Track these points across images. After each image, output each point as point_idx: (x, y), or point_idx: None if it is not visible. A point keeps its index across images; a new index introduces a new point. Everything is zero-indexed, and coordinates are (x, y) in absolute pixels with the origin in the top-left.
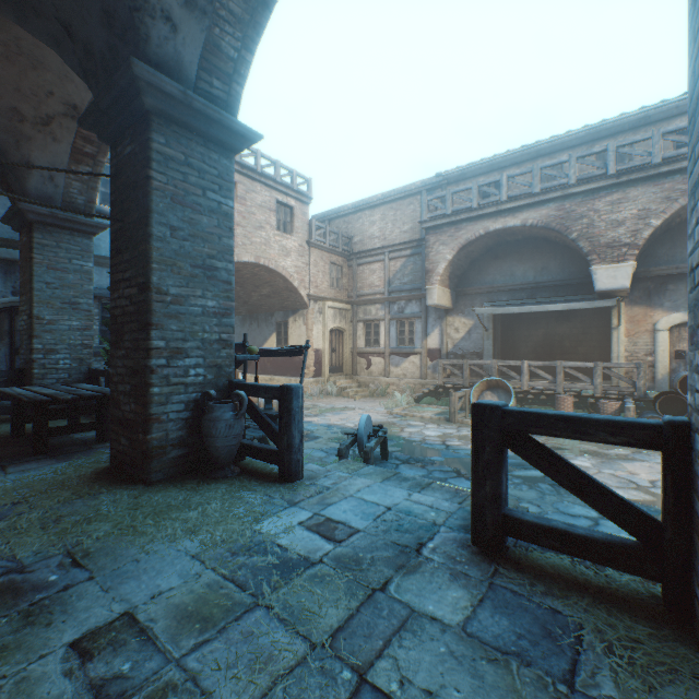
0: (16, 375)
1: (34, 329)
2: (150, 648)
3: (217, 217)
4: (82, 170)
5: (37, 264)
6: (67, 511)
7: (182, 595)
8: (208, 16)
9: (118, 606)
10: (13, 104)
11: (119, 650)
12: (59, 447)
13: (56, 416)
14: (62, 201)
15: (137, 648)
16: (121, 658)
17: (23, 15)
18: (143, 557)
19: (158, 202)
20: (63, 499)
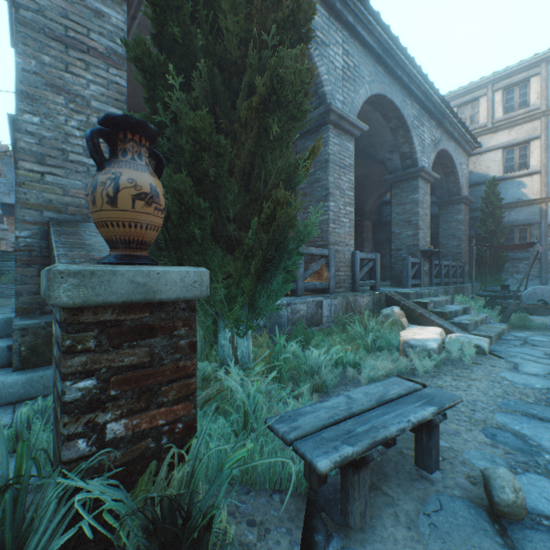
0: None
1: (439, 248)
2: None
3: (412, 203)
4: (450, 179)
5: (440, 222)
6: None
7: None
8: (396, 150)
9: None
10: None
11: None
12: None
13: None
14: (447, 194)
15: None
16: None
17: None
18: None
19: (393, 208)
20: None
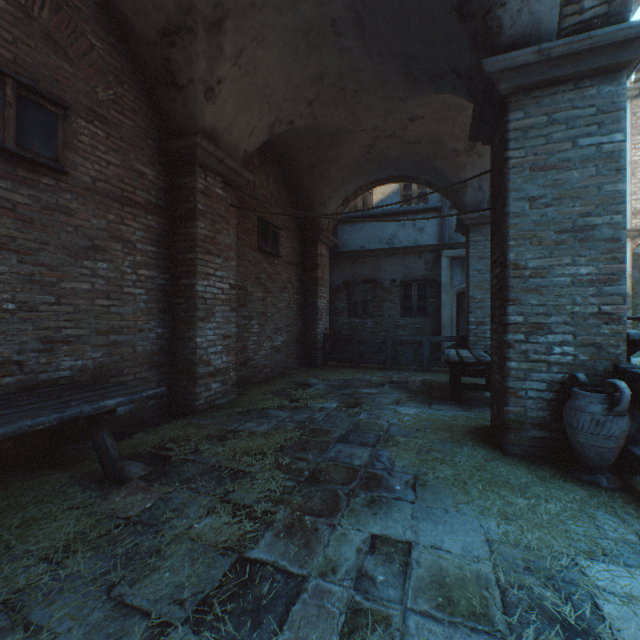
0: (460, 340)
1: (469, 306)
2: (399, 580)
3: (594, 164)
4: None
5: (471, 257)
6: (436, 447)
7: (450, 564)
8: None
9: (409, 533)
10: (451, 147)
11: (386, 562)
12: (468, 399)
13: (464, 374)
14: (487, 202)
15: (394, 571)
16: (382, 568)
17: (436, 86)
18: (451, 511)
19: (515, 179)
20: (441, 438)
